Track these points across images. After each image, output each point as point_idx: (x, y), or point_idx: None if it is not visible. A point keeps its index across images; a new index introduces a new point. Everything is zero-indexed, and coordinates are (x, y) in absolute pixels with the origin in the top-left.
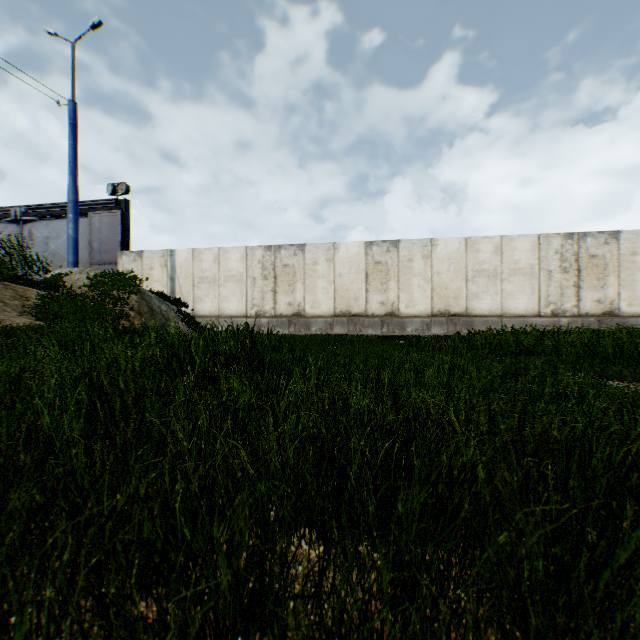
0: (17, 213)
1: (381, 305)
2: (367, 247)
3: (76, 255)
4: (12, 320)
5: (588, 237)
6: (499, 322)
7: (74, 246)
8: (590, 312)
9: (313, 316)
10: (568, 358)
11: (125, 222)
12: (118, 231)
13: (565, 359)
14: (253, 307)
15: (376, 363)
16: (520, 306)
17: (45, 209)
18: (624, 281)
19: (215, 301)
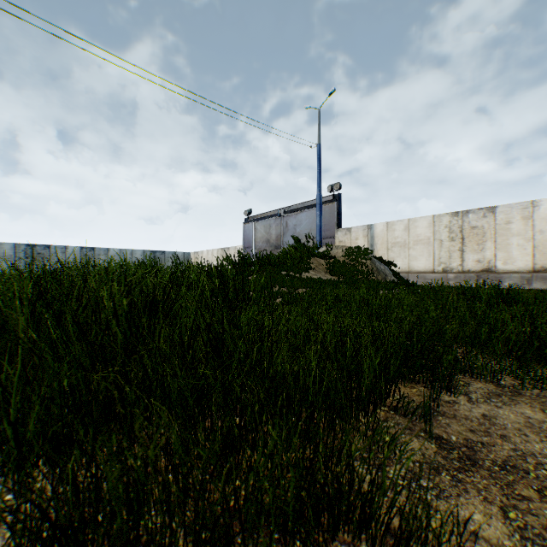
0: (280, 213)
1: None
2: None
3: (320, 236)
4: (326, 276)
5: None
6: None
7: (319, 231)
8: None
9: (505, 272)
10: None
11: (338, 209)
12: (334, 216)
13: None
14: (439, 264)
15: None
16: None
17: (293, 208)
18: None
19: (405, 260)
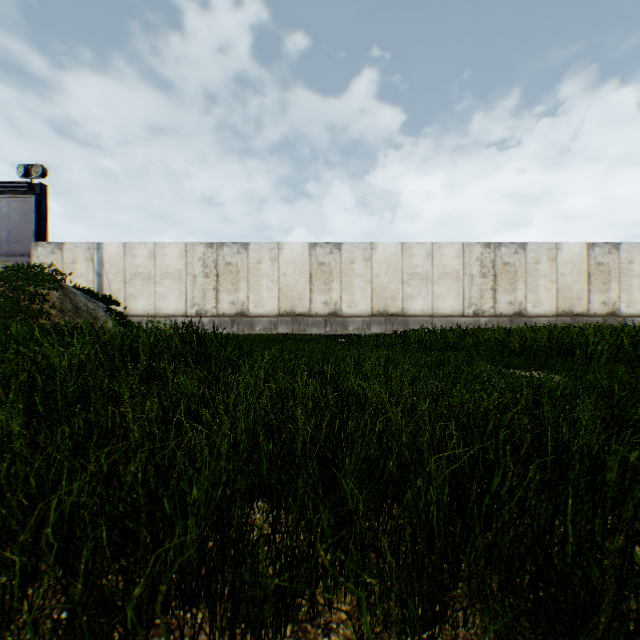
0: None
1: (324, 305)
2: (311, 248)
3: None
4: None
5: (503, 247)
6: (431, 321)
7: None
8: (504, 312)
9: (257, 315)
10: (485, 352)
11: (41, 209)
12: (32, 219)
13: (482, 353)
14: (193, 306)
15: (320, 358)
16: (448, 307)
17: None
18: (530, 286)
19: (151, 299)
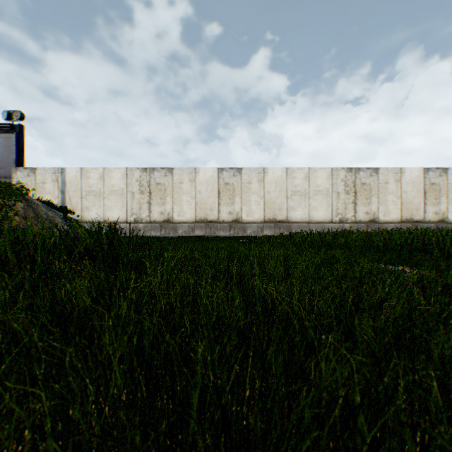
0: None
1: (229, 214)
2: (219, 172)
3: None
4: None
5: (361, 171)
6: (308, 226)
7: None
8: (362, 220)
9: (179, 222)
10: (355, 250)
11: (20, 143)
12: (13, 151)
13: (354, 250)
14: (132, 215)
15: (225, 257)
16: (321, 216)
17: None
18: (381, 200)
19: (100, 210)
